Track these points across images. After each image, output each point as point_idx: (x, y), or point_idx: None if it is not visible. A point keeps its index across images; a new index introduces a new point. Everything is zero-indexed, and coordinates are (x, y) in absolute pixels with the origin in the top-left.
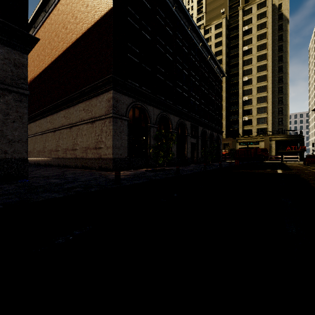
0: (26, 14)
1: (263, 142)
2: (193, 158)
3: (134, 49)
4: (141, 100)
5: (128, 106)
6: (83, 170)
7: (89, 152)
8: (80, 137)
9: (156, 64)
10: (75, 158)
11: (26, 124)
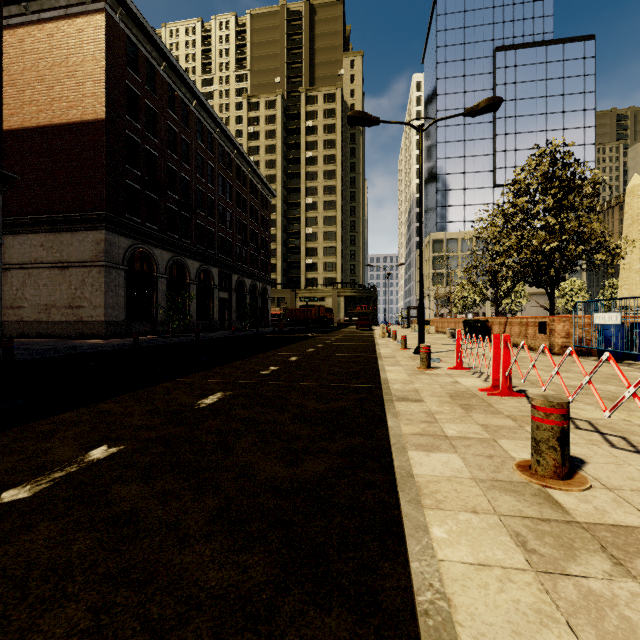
0: (1, 145)
1: (330, 299)
2: (224, 322)
3: (134, 172)
4: (145, 241)
5: (126, 250)
6: (44, 339)
7: (56, 312)
8: (34, 287)
9: (167, 189)
10: (19, 321)
11: (0, 280)
